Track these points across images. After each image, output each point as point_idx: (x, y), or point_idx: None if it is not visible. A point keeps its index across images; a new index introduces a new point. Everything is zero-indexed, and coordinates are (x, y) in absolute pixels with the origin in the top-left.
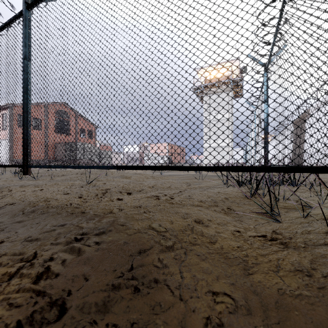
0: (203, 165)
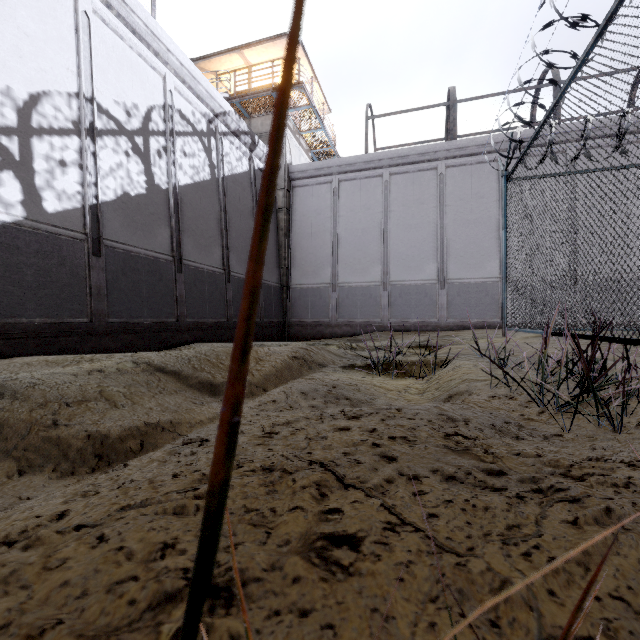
0: None
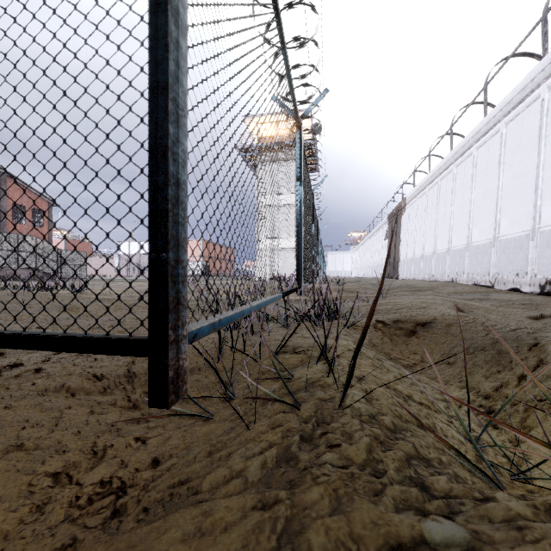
0: (256, 280)
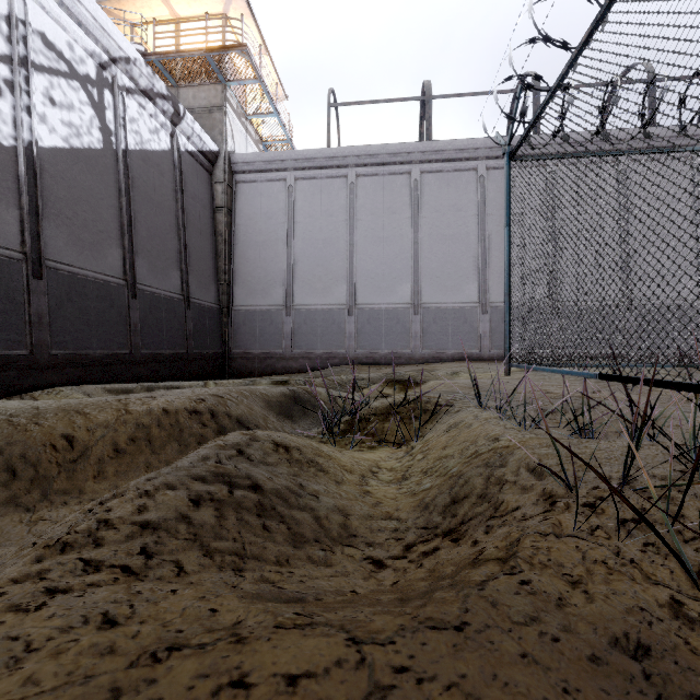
0: None
